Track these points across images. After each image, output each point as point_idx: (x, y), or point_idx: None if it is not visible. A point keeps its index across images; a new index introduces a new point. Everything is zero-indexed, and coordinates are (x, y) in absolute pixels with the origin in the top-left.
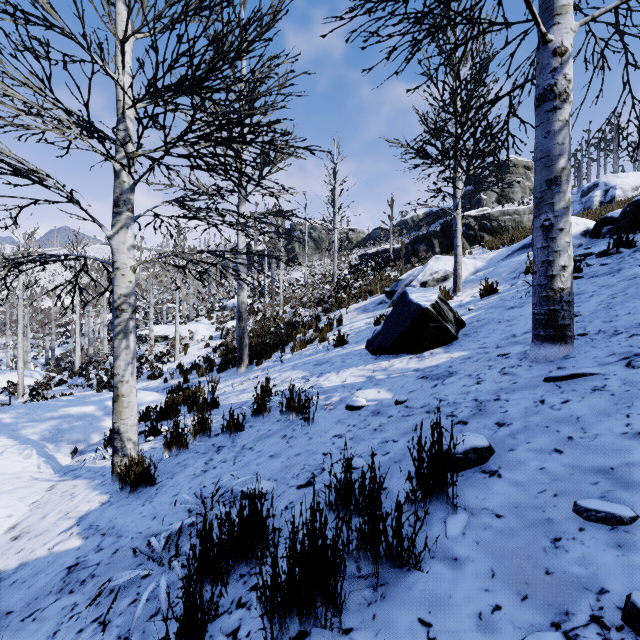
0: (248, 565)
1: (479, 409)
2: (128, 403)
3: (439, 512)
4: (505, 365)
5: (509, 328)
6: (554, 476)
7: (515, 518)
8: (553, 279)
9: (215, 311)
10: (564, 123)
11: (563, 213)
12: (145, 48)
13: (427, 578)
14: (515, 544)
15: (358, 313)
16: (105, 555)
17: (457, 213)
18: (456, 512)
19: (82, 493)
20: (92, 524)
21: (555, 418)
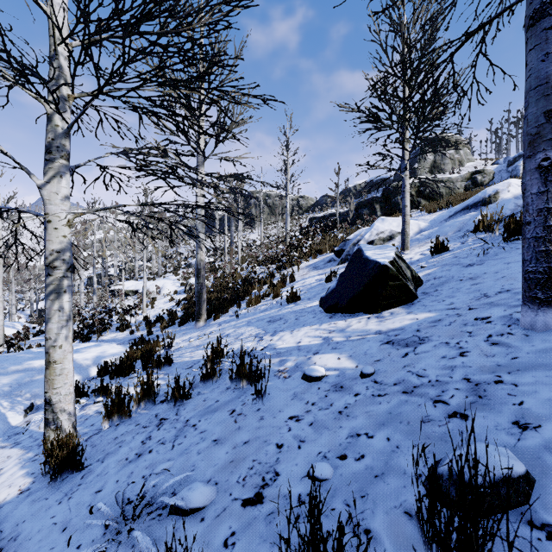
0: None
1: (478, 395)
2: (61, 370)
3: None
4: (490, 332)
5: (476, 287)
6: None
7: None
8: None
9: (181, 268)
10: None
11: None
12: None
13: None
14: None
15: (309, 270)
16: None
17: (405, 174)
18: None
19: (9, 470)
20: None
21: None
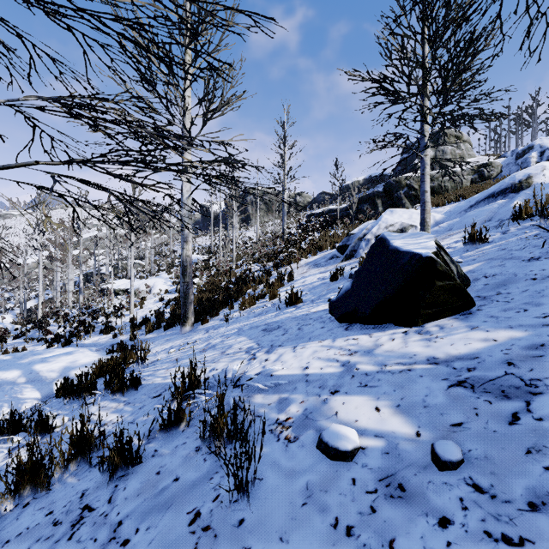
0: None
1: None
2: None
3: None
4: None
5: None
6: None
7: None
8: None
9: (175, 266)
10: None
11: None
12: None
13: None
14: None
15: (309, 268)
16: None
17: (425, 154)
18: None
19: None
20: None
21: None
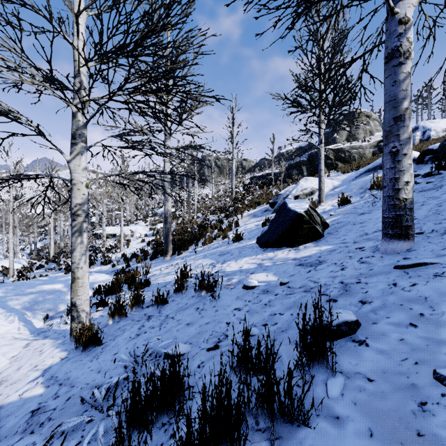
0: (168, 415)
1: (345, 290)
2: (82, 284)
3: (320, 374)
4: (362, 256)
5: (362, 228)
6: (413, 346)
7: (384, 382)
8: (399, 191)
9: (149, 216)
10: (407, 74)
11: (406, 142)
12: (92, 17)
13: (315, 434)
14: (387, 406)
15: (250, 218)
16: (60, 402)
17: (321, 146)
18: (335, 375)
19: (48, 350)
20: (53, 375)
21: (407, 298)
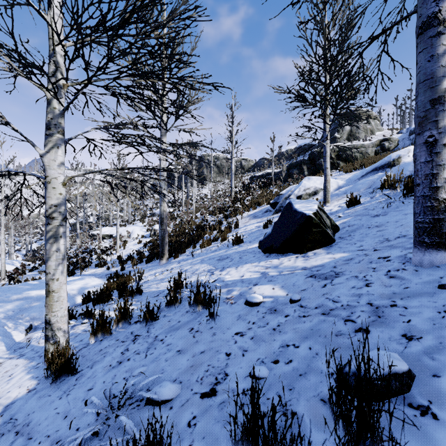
0: None
1: (377, 315)
2: (58, 298)
3: None
4: (389, 268)
5: (380, 233)
6: None
7: None
8: (437, 190)
9: (147, 217)
10: None
11: None
12: None
13: None
14: None
15: (250, 219)
16: None
17: (326, 143)
18: None
19: (18, 375)
20: (12, 417)
21: None
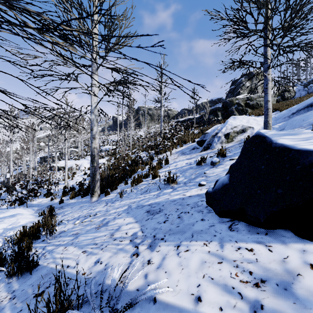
0: None
1: None
2: None
3: None
4: None
5: None
6: None
7: None
8: None
9: None
10: None
11: None
12: None
13: None
14: None
15: (178, 155)
16: None
17: (268, 73)
18: None
19: None
20: None
21: None
